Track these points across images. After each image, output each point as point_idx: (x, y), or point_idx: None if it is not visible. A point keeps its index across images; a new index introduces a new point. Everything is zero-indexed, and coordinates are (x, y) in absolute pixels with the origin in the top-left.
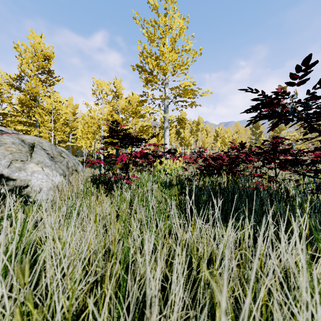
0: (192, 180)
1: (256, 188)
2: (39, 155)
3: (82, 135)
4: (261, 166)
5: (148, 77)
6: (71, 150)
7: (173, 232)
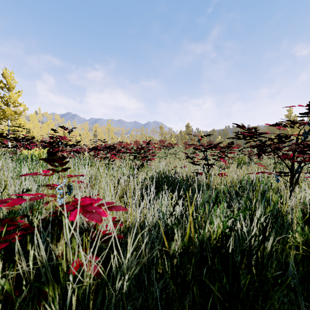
0: None
1: None
2: None
3: None
4: None
5: None
6: None
7: None
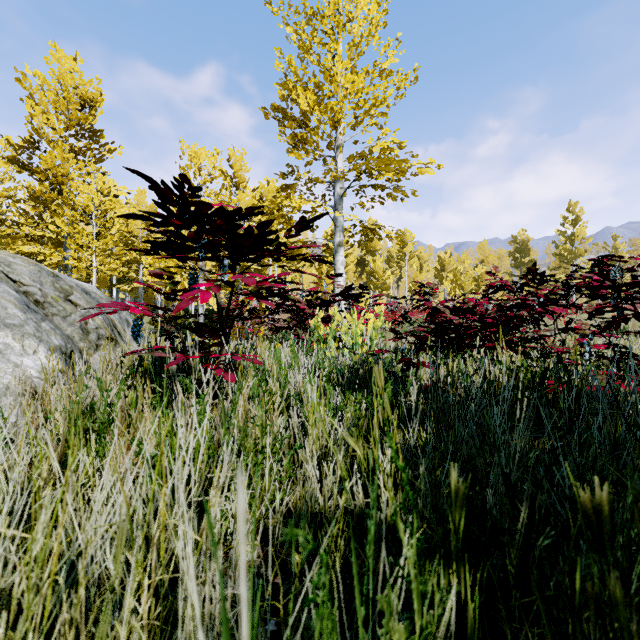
0: (417, 367)
1: None
2: None
3: (153, 262)
4: (608, 326)
5: (299, 134)
6: (144, 298)
7: None
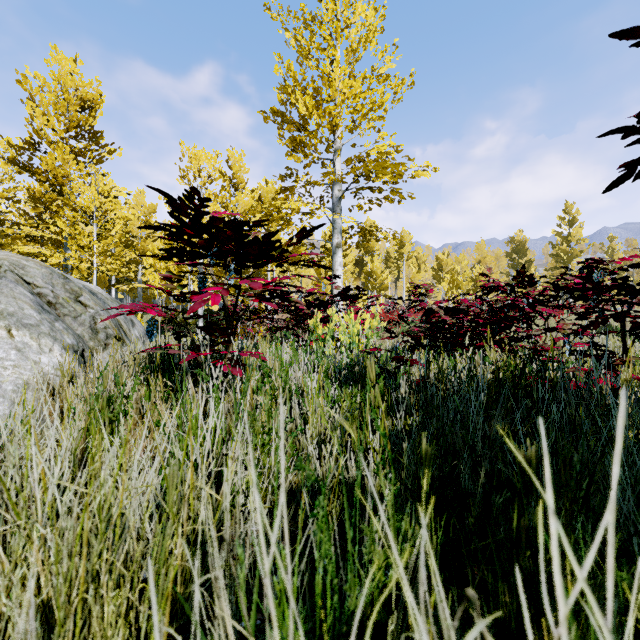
0: (410, 364)
1: (614, 389)
2: (8, 296)
3: (154, 263)
4: (589, 326)
5: (298, 137)
6: (143, 298)
7: (393, 634)
